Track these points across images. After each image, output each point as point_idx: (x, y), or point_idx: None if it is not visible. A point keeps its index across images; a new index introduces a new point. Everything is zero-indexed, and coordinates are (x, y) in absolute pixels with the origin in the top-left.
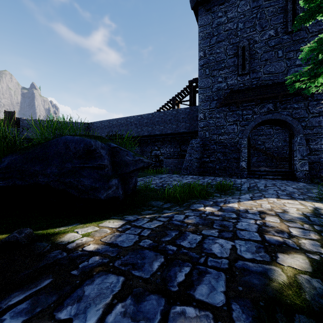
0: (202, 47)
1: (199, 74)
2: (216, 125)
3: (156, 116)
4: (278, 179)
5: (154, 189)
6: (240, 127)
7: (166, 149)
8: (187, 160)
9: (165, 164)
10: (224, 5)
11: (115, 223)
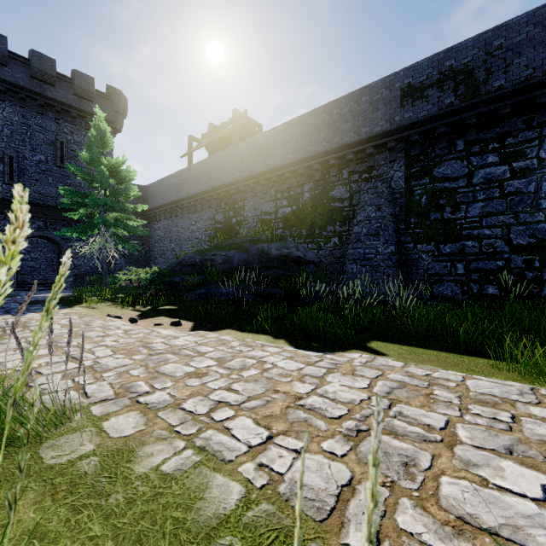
0: None
1: None
2: None
3: None
4: (49, 290)
5: None
6: None
7: None
8: None
9: None
10: None
11: None
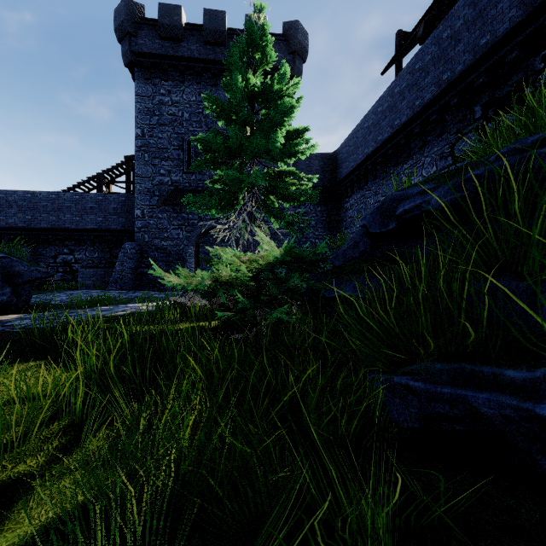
0: (139, 123)
1: (135, 157)
2: (158, 227)
3: (66, 198)
4: None
5: (58, 304)
6: (186, 233)
7: (86, 253)
8: (117, 271)
9: (82, 276)
10: (168, 82)
11: (18, 314)
